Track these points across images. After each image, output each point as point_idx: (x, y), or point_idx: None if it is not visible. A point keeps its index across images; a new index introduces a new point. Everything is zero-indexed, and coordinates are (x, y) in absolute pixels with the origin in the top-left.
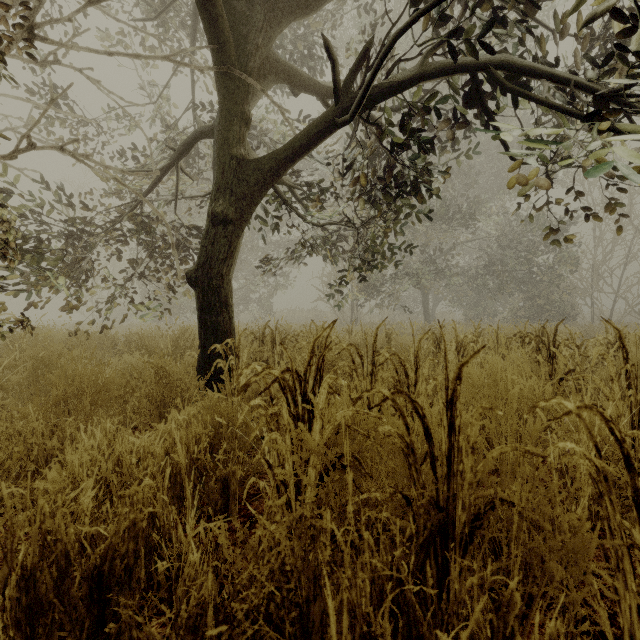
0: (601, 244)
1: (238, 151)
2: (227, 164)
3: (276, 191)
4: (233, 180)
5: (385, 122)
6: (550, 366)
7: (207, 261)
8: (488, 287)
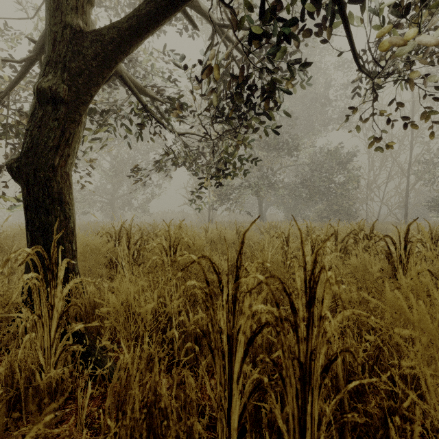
0: (373, 169)
1: (73, 20)
2: (59, 34)
3: (135, 94)
4: (66, 53)
5: (244, 2)
6: (401, 265)
7: (32, 148)
8: (303, 197)
